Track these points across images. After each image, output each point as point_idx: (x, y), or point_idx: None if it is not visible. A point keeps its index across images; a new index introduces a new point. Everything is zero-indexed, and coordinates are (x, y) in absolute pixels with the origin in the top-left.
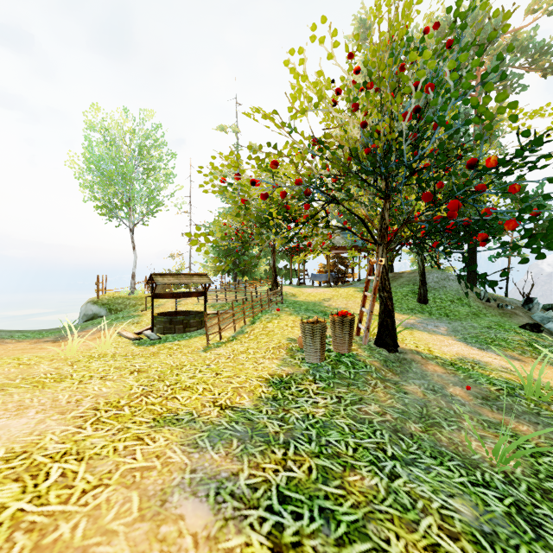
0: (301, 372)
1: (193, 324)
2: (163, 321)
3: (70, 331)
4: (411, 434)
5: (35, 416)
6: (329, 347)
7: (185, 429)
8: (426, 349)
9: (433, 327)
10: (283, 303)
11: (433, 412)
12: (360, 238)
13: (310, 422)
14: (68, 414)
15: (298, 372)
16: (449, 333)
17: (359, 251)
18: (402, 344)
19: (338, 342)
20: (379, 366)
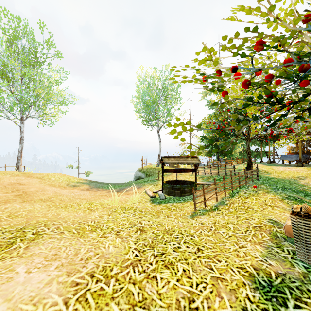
0: (297, 276)
1: (187, 191)
2: (168, 187)
3: (125, 186)
4: None
5: (52, 272)
6: None
7: None
8: None
9: None
10: (259, 180)
11: None
12: None
13: None
14: (71, 276)
15: (292, 275)
16: None
17: None
18: None
19: None
20: None
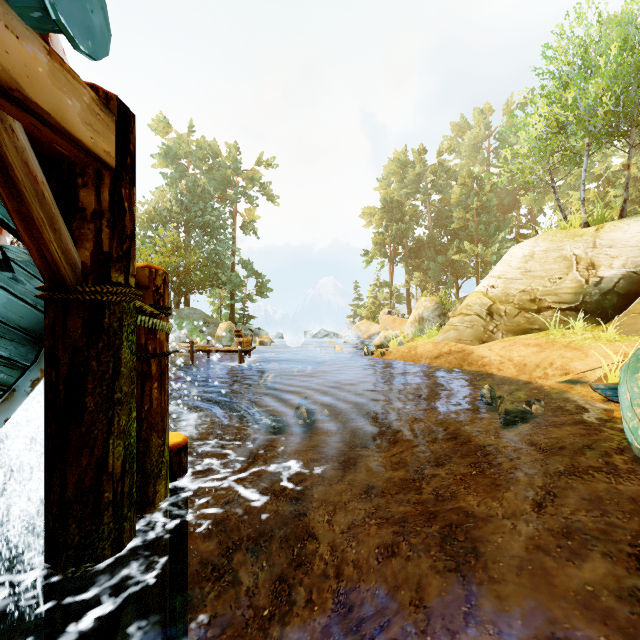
0: None
1: None
2: None
3: None
4: None
5: None
6: None
7: None
8: None
9: None
10: None
11: None
12: None
13: None
14: None
15: None
16: None
17: None
18: None
19: None
20: None
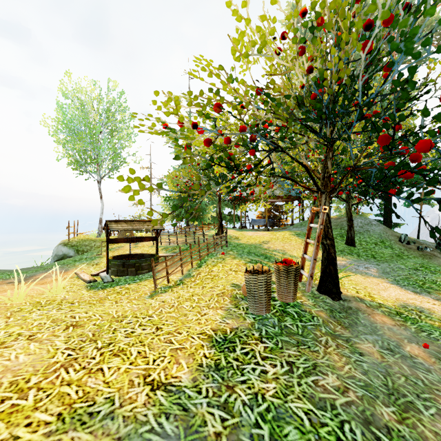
0: (246, 327)
1: (145, 267)
2: (117, 265)
3: (36, 272)
4: (387, 427)
5: None
6: (273, 295)
7: (95, 436)
8: (367, 295)
9: (364, 269)
10: (228, 246)
11: (400, 384)
12: (302, 186)
13: (260, 411)
14: None
15: (243, 327)
16: (381, 275)
17: (293, 199)
18: (343, 289)
19: (283, 291)
20: (326, 318)
